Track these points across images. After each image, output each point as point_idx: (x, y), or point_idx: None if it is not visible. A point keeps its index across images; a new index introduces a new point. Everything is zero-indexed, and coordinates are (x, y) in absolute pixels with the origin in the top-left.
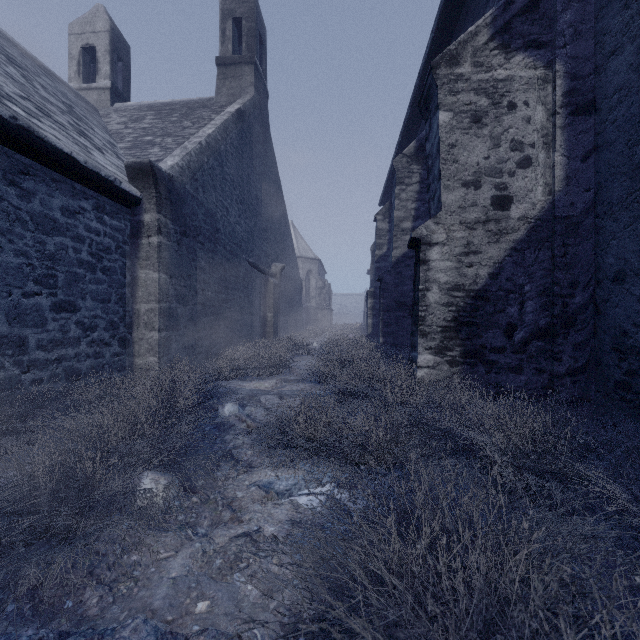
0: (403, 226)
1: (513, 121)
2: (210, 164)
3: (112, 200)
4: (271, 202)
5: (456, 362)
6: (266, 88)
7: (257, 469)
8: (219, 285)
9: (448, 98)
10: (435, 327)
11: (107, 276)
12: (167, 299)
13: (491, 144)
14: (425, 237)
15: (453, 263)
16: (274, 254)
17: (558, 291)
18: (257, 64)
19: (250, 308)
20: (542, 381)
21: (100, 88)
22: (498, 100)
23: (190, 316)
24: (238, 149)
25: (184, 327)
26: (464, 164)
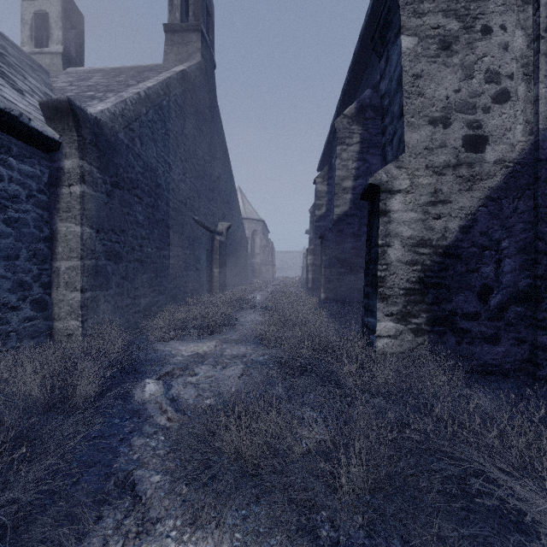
0: (344, 185)
1: (488, 48)
2: (150, 116)
3: (22, 141)
4: (218, 165)
5: (422, 330)
6: (213, 57)
7: (156, 532)
8: (161, 241)
9: (412, 20)
10: (397, 289)
11: (14, 229)
12: (93, 255)
13: (462, 75)
14: (385, 183)
15: (418, 214)
16: (221, 213)
17: (542, 247)
18: (204, 32)
19: (196, 264)
20: (522, 353)
21: (52, 52)
22: (470, 23)
23: (124, 274)
24: (183, 108)
25: (116, 286)
26: (431, 98)
